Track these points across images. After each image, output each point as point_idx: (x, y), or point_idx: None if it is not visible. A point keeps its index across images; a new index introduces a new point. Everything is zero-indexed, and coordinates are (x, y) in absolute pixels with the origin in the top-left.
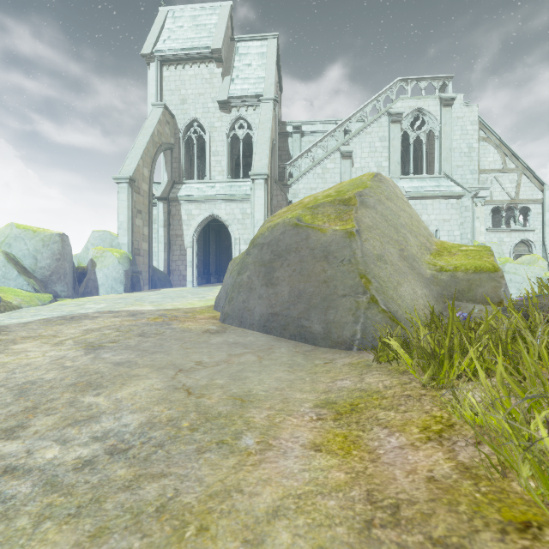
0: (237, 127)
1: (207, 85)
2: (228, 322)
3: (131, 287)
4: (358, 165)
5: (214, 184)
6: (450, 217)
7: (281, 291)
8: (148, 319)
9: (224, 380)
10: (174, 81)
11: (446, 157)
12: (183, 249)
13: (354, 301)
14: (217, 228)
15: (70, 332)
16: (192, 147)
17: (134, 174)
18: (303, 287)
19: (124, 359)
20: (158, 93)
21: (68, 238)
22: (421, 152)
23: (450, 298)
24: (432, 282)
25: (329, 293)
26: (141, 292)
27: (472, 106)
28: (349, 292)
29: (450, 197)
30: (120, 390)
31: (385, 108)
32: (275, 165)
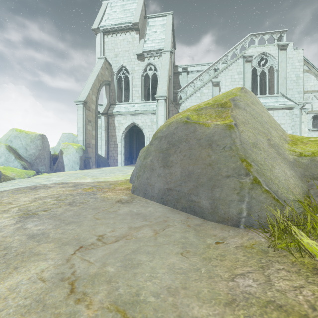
0: (148, 69)
1: (130, 45)
2: (136, 193)
3: (84, 166)
4: (223, 90)
5: (134, 104)
6: (285, 121)
7: (175, 171)
8: (83, 189)
9: (115, 267)
10: (111, 43)
11: (282, 83)
12: (116, 143)
13: (238, 181)
14: (137, 131)
15: (23, 200)
16: (122, 83)
17: (86, 99)
18: (192, 169)
19: (41, 231)
20: (101, 51)
21: (46, 137)
22: (264, 81)
23: (312, 177)
24: (295, 165)
25: (214, 174)
26: (89, 170)
27: (299, 50)
28: (232, 173)
29: (285, 109)
30: (5, 280)
31: (241, 53)
32: (171, 91)
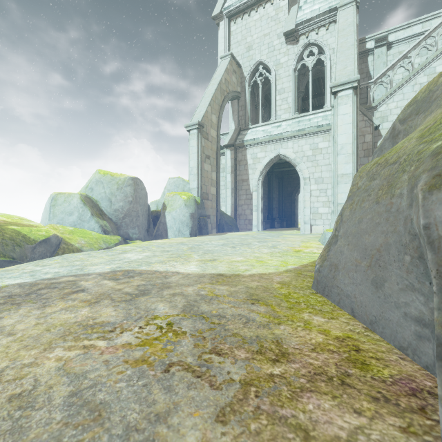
0: (305, 56)
1: (272, 23)
2: None
3: (199, 231)
4: None
5: (279, 123)
6: None
7: None
8: (139, 333)
9: None
10: (240, 31)
11: None
12: (248, 193)
13: None
14: (280, 175)
15: None
16: (257, 95)
17: (202, 120)
18: None
19: None
20: (226, 48)
21: (142, 182)
22: None
23: None
24: None
25: None
26: (206, 236)
27: None
28: None
29: None
30: None
31: None
32: None
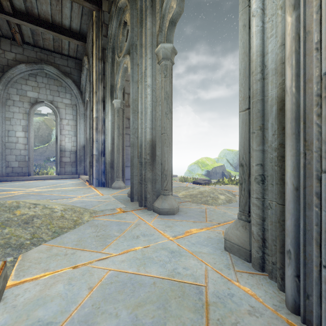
0: None
1: None
2: None
3: None
4: None
5: None
6: None
7: None
8: None
9: None
10: None
11: None
12: None
13: None
14: None
15: None
16: None
17: None
18: None
19: None
20: None
21: None
22: None
23: None
24: None
25: None
26: None
27: None
28: None
29: None
30: None
31: None
32: None
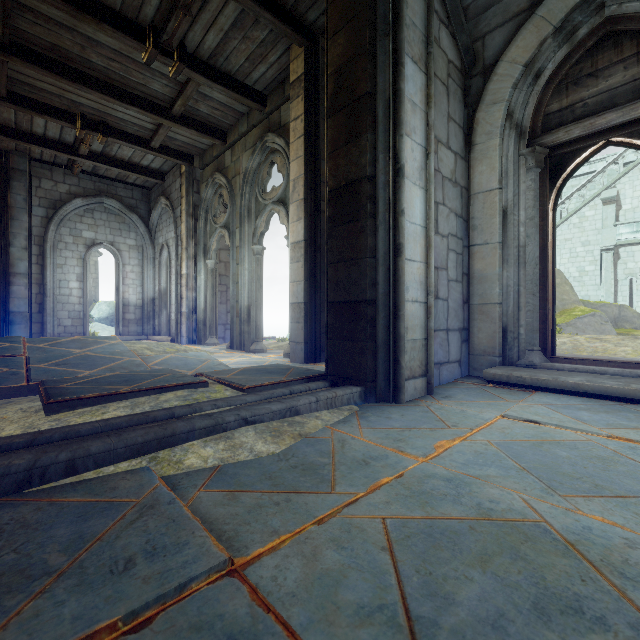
0: None
1: None
2: None
3: None
4: (627, 206)
5: None
6: None
7: None
8: None
9: None
10: None
11: None
12: None
13: None
14: None
15: None
16: None
17: None
18: None
19: None
20: None
21: None
22: None
23: None
24: None
25: None
26: None
27: None
28: None
29: None
30: None
31: None
32: None
